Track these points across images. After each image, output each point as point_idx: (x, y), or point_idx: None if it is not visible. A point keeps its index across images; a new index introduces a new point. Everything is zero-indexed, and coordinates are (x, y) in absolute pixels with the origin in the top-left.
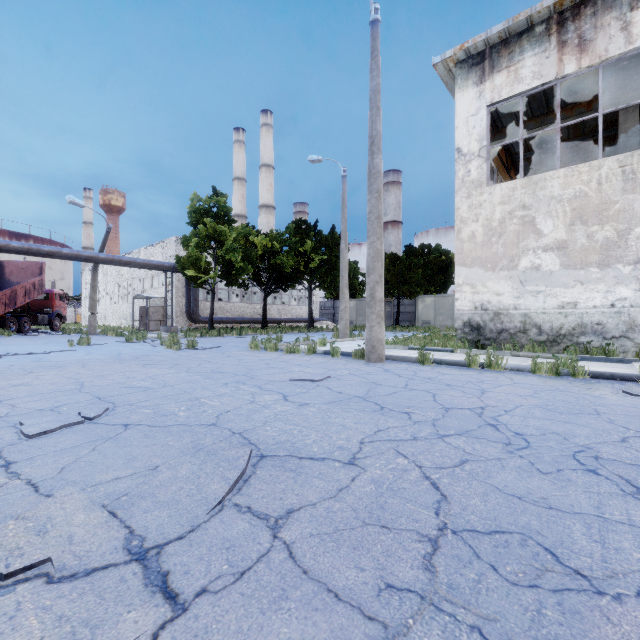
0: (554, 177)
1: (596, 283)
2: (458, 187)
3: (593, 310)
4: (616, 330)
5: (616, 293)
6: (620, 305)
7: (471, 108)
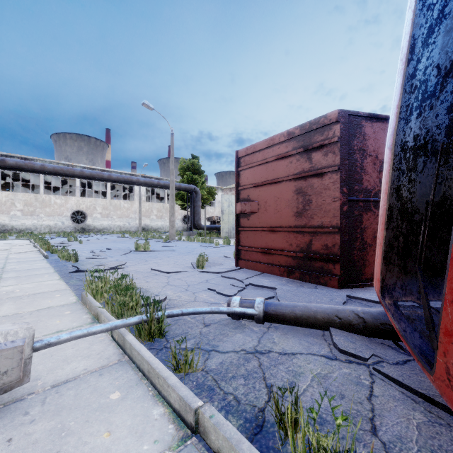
0: (20, 194)
1: (30, 219)
2: None
3: (29, 225)
4: (34, 229)
5: (34, 221)
6: (35, 224)
7: None
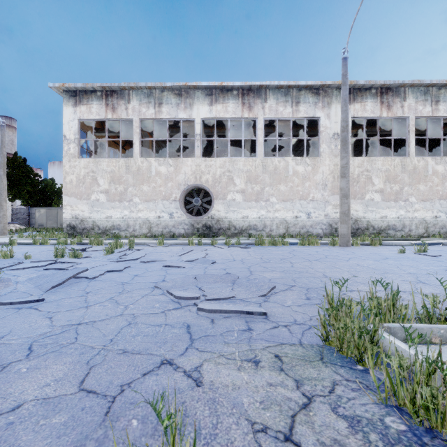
0: (104, 161)
1: (118, 208)
2: (64, 155)
3: (117, 219)
4: (124, 227)
5: (124, 213)
6: (125, 217)
7: (71, 117)
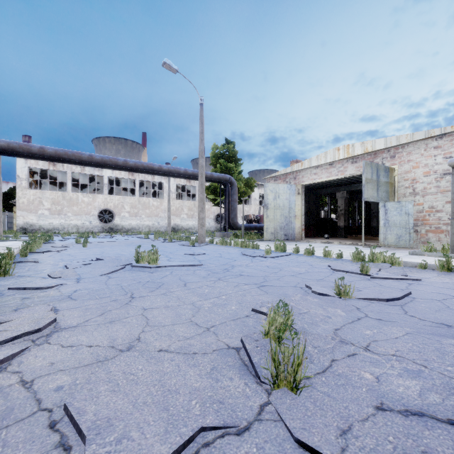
0: (48, 192)
1: (57, 218)
2: (18, 187)
3: (57, 224)
4: (61, 229)
5: (61, 221)
6: (62, 223)
7: (23, 165)
